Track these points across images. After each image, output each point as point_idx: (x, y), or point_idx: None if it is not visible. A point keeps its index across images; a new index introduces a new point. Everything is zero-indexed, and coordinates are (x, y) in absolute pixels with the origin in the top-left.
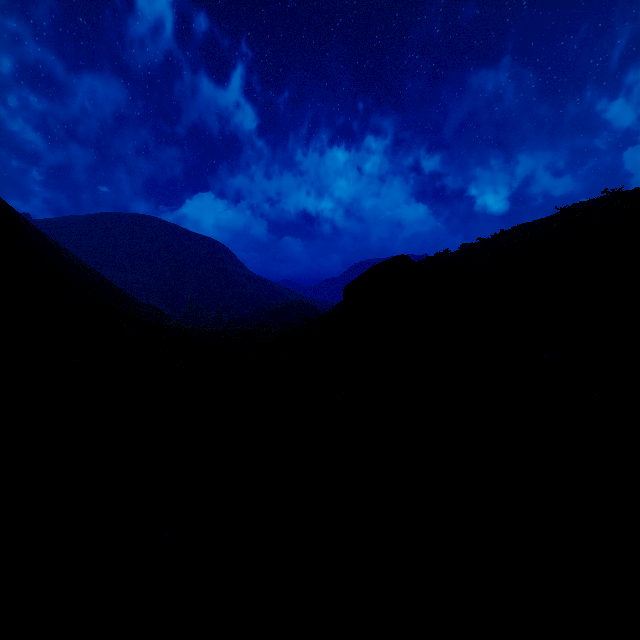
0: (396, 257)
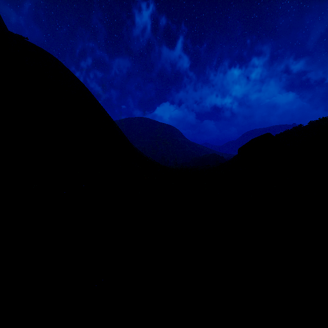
0: (264, 134)
